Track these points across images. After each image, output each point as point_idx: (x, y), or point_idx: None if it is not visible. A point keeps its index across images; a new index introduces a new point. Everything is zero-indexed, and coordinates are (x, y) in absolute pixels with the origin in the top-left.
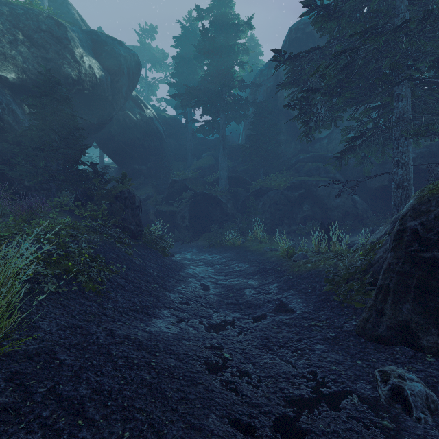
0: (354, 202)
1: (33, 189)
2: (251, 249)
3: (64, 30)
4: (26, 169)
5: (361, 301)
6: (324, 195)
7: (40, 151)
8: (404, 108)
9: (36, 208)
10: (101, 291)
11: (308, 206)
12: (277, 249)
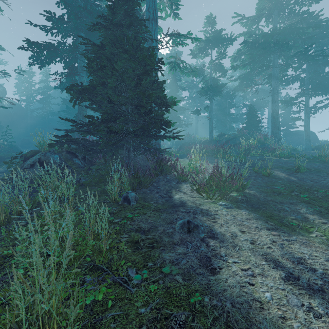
0: None
1: None
2: None
3: None
4: None
5: None
6: None
7: None
8: None
9: None
10: None
11: None
12: None
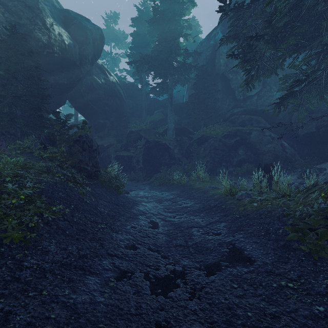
0: (284, 147)
1: (0, 133)
2: (195, 187)
3: (36, 1)
4: None
5: None
6: (257, 142)
7: (2, 98)
8: None
9: None
10: (31, 239)
11: (242, 151)
12: (218, 187)
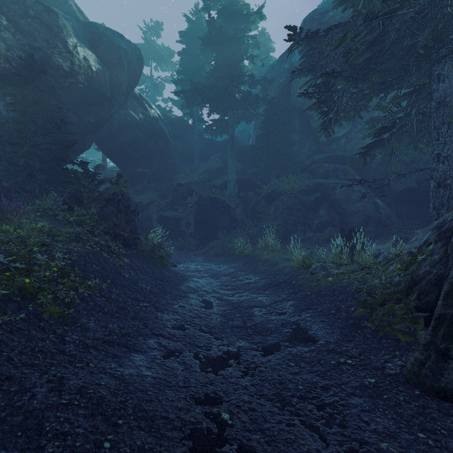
0: (377, 206)
1: (13, 191)
2: (262, 258)
3: (55, 17)
4: (2, 167)
5: (405, 331)
6: (343, 199)
7: (18, 147)
8: (446, 90)
9: (9, 212)
10: (68, 315)
11: (325, 211)
12: (291, 259)
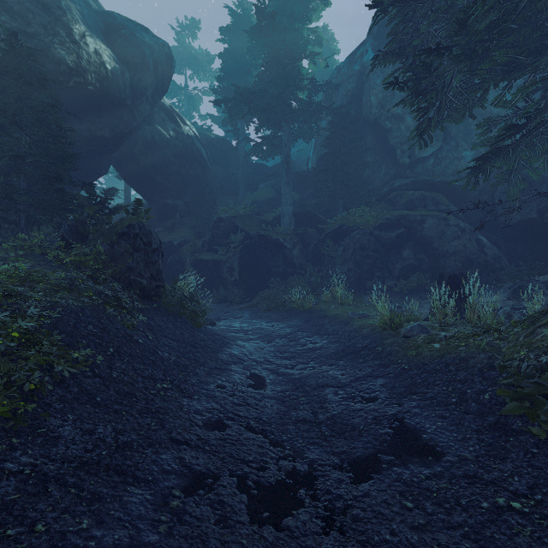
0: (481, 245)
1: None
2: (328, 314)
3: None
4: None
5: None
6: (434, 236)
7: None
8: None
9: None
10: (27, 413)
11: (410, 252)
12: (368, 315)
